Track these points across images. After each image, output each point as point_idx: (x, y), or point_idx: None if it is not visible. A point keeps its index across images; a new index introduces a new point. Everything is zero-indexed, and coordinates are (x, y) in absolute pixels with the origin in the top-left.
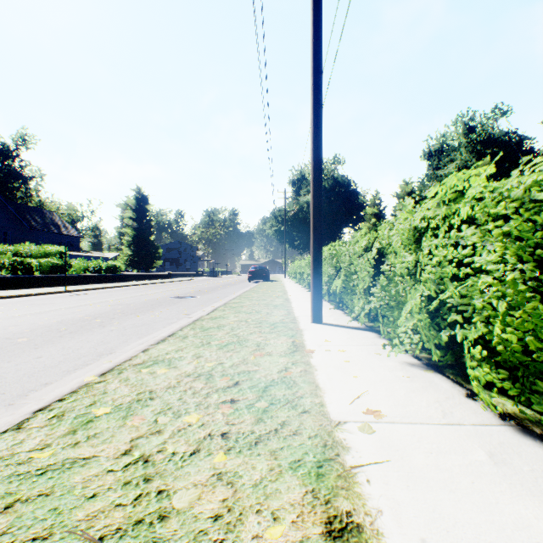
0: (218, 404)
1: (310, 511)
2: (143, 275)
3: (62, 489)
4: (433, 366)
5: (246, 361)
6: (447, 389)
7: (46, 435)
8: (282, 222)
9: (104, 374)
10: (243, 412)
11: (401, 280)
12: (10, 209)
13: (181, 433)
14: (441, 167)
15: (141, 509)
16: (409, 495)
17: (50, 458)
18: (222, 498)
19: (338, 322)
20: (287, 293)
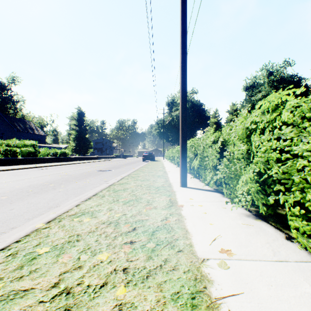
0: (121, 245)
1: None
2: (82, 157)
3: None
4: (259, 217)
5: (140, 212)
6: (272, 233)
7: (1, 270)
8: (162, 127)
9: (49, 222)
10: (138, 251)
11: (238, 161)
12: (5, 119)
13: (95, 269)
14: (253, 95)
15: None
16: None
17: None
18: None
19: (196, 186)
20: (165, 168)
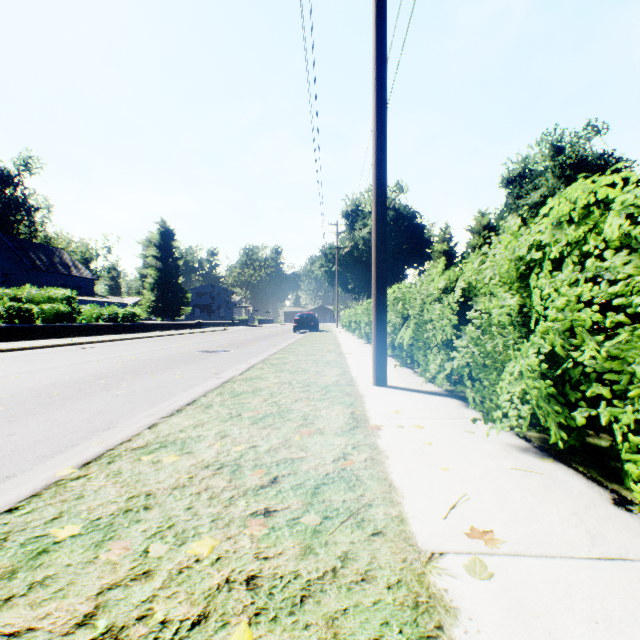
0: (245, 518)
1: None
2: (168, 324)
3: None
4: (550, 452)
5: (289, 442)
6: (582, 490)
7: None
8: (334, 261)
9: (87, 464)
10: (283, 534)
11: (502, 331)
12: (10, 245)
13: (181, 578)
14: (523, 196)
15: None
16: None
17: None
18: None
19: (408, 385)
20: (340, 347)
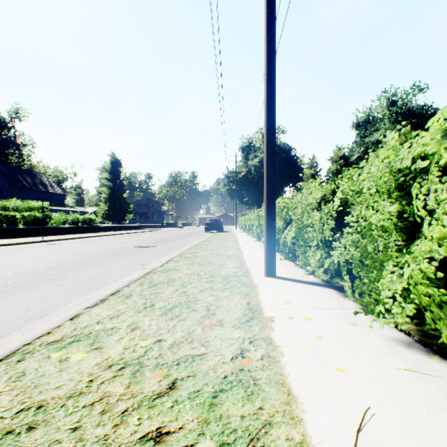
0: (132, 446)
1: None
2: (115, 226)
3: None
4: (433, 348)
5: (191, 336)
6: None
7: None
8: (234, 182)
9: None
10: None
11: (382, 234)
12: (4, 170)
13: None
14: (368, 135)
15: None
16: None
17: None
18: None
19: (292, 276)
20: (238, 243)
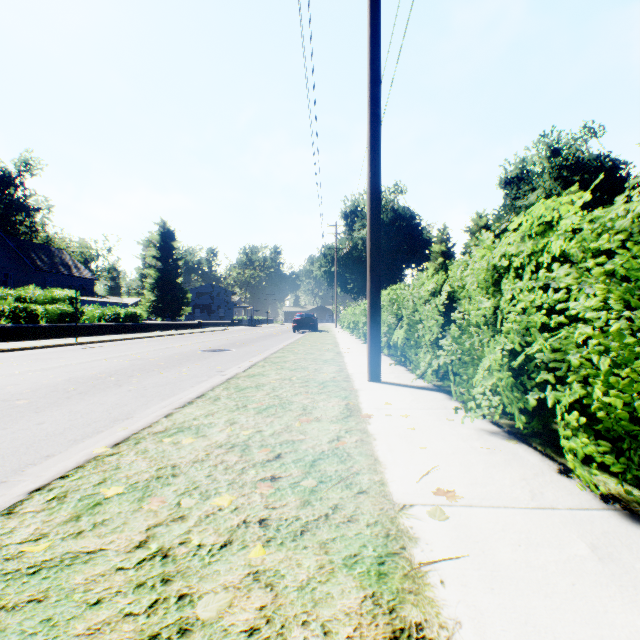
0: (255, 482)
1: (371, 622)
2: (169, 324)
3: (58, 594)
4: (516, 435)
5: (290, 428)
6: (535, 463)
7: (42, 522)
8: (333, 262)
9: (118, 445)
10: (286, 493)
11: (477, 330)
12: (12, 246)
13: (209, 520)
14: (521, 197)
15: (156, 620)
16: (494, 601)
17: (46, 552)
18: (259, 605)
19: (400, 381)
20: (338, 346)
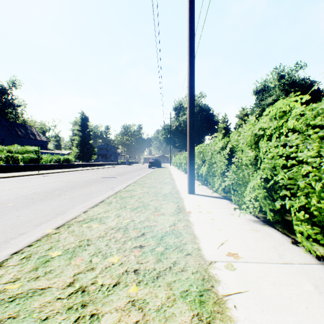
0: (131, 248)
1: None
2: (85, 164)
3: (25, 313)
4: (267, 223)
5: (149, 218)
6: (279, 238)
7: (17, 271)
8: (169, 132)
9: (59, 228)
10: (148, 255)
11: (246, 168)
12: (6, 124)
13: (107, 270)
14: (264, 99)
15: None
16: (264, 317)
17: (19, 289)
18: (135, 320)
19: (204, 193)
20: (172, 175)
